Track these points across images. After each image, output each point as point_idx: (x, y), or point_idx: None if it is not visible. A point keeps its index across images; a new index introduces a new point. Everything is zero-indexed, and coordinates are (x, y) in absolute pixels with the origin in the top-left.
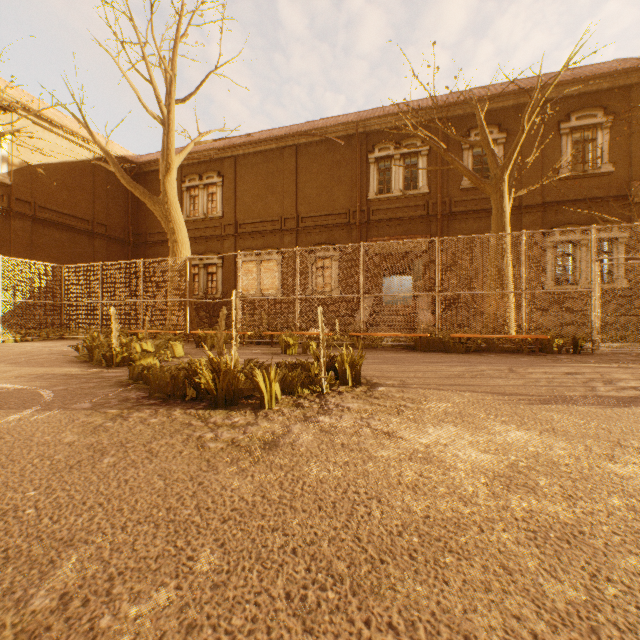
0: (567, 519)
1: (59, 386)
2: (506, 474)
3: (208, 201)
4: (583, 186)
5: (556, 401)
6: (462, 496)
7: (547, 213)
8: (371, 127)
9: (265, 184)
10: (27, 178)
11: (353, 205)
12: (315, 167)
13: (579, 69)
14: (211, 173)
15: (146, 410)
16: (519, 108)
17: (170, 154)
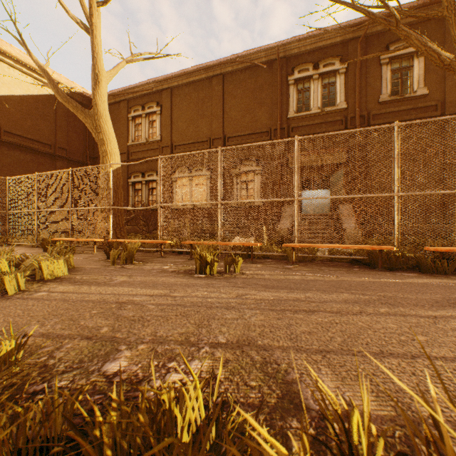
0: None
1: None
2: None
3: (149, 128)
4: None
5: None
6: None
7: None
8: (291, 51)
9: (196, 110)
10: None
11: (274, 124)
12: (239, 92)
13: None
14: (151, 103)
15: None
16: (441, 19)
17: (96, 64)
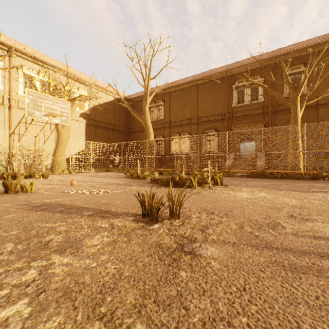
0: (257, 201)
1: (133, 183)
2: (251, 198)
3: (158, 112)
4: None
5: (288, 190)
6: (238, 199)
7: None
8: (233, 72)
9: (183, 103)
10: (94, 111)
11: (224, 110)
12: (206, 93)
13: None
14: (159, 100)
15: (163, 187)
16: (317, 53)
17: (147, 99)
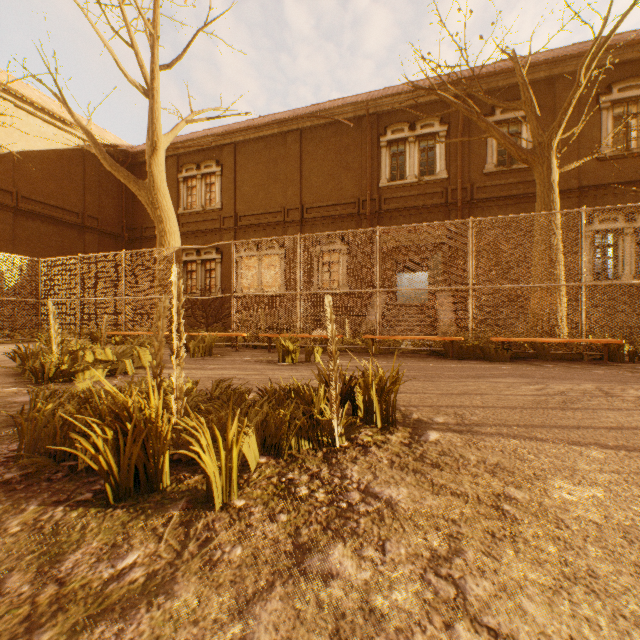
0: None
1: None
2: None
3: (206, 192)
4: (626, 167)
5: None
6: None
7: (584, 199)
8: (383, 107)
9: (267, 173)
10: (8, 166)
11: (363, 193)
12: (321, 153)
13: (621, 35)
14: (209, 162)
15: None
16: (551, 81)
17: (156, 130)
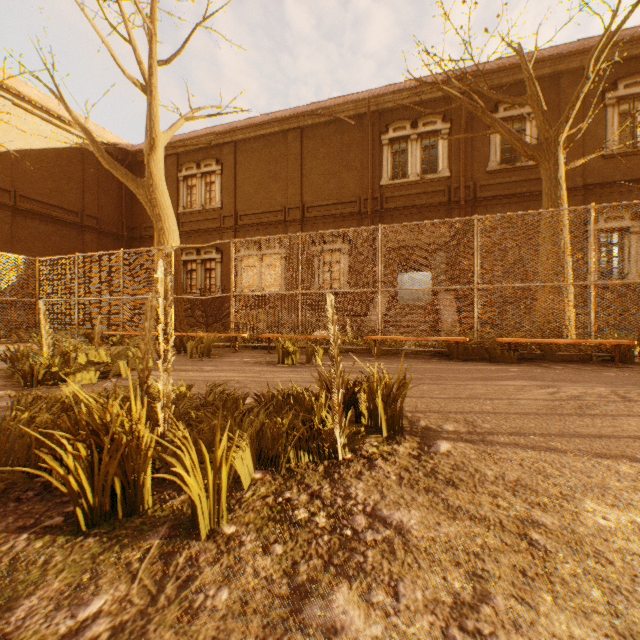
0: None
1: None
2: None
3: (206, 191)
4: (632, 165)
5: None
6: None
7: (589, 197)
8: (384, 104)
9: (267, 171)
10: (6, 164)
11: (364, 192)
12: (322, 151)
13: (626, 30)
14: (209, 161)
15: None
16: (555, 77)
17: (154, 128)
